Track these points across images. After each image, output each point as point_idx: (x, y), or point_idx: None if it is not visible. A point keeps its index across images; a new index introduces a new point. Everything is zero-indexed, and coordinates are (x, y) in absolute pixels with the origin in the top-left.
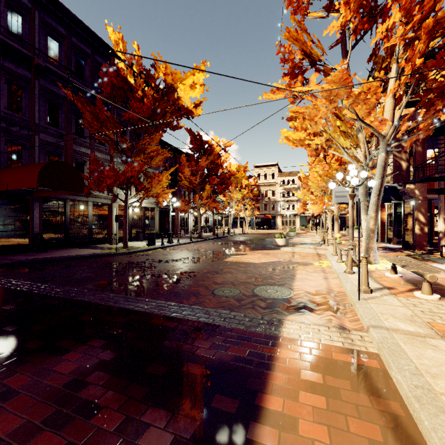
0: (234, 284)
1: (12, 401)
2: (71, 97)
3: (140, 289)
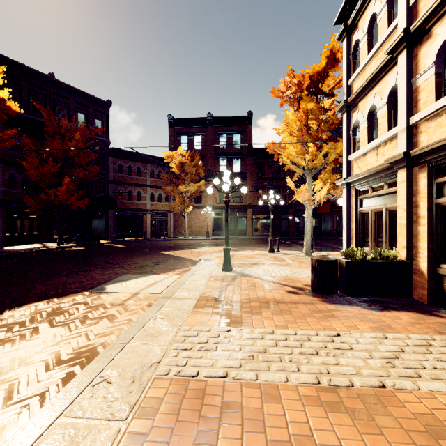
0: None
1: None
2: None
3: None
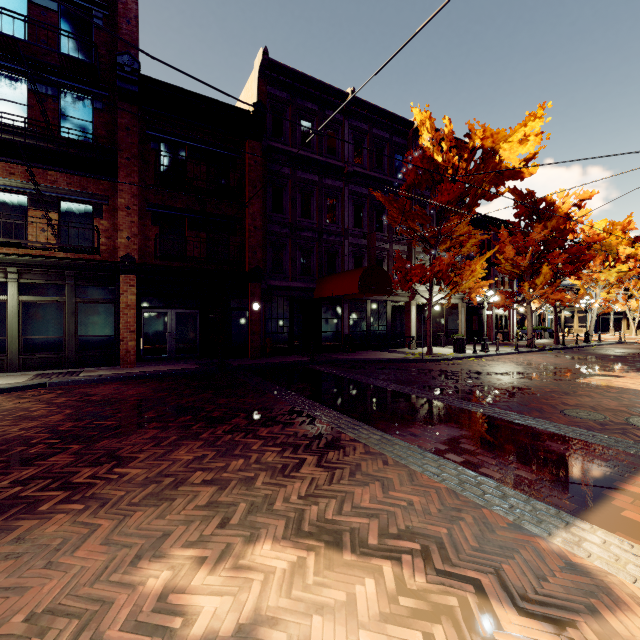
0: (595, 409)
1: (420, 438)
2: (380, 198)
3: (469, 396)
